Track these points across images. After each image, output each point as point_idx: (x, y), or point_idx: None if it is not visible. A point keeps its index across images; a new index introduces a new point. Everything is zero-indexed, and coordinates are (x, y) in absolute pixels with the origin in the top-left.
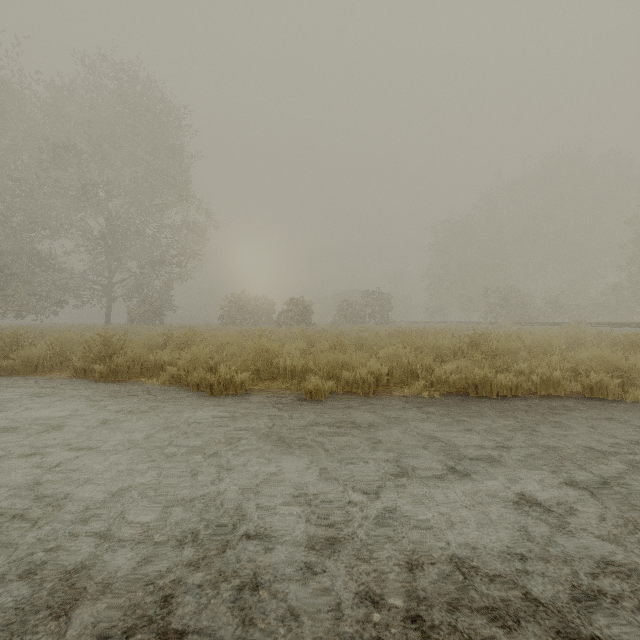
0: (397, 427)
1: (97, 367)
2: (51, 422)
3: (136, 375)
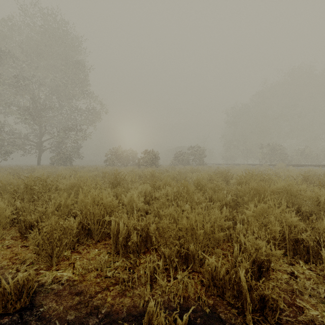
0: None
1: None
2: None
3: None
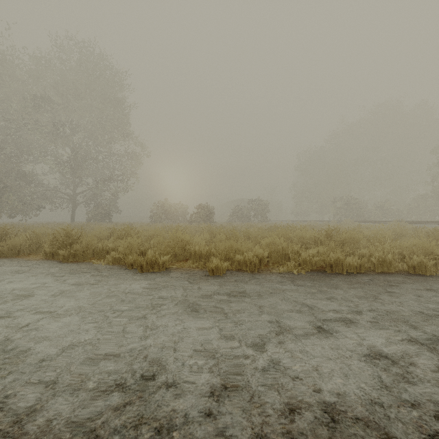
0: (275, 296)
1: (61, 252)
2: (24, 292)
3: (89, 257)
